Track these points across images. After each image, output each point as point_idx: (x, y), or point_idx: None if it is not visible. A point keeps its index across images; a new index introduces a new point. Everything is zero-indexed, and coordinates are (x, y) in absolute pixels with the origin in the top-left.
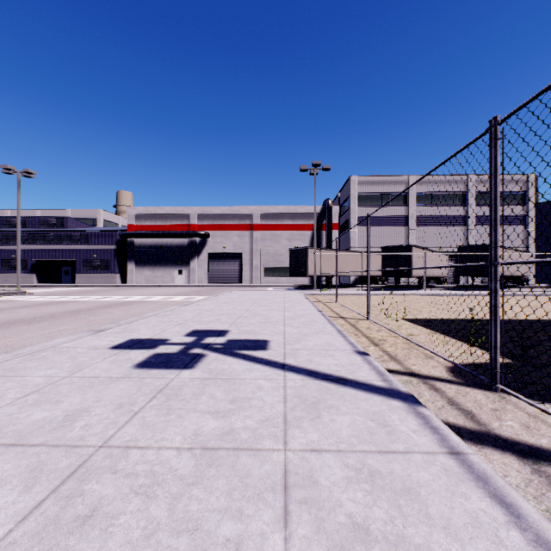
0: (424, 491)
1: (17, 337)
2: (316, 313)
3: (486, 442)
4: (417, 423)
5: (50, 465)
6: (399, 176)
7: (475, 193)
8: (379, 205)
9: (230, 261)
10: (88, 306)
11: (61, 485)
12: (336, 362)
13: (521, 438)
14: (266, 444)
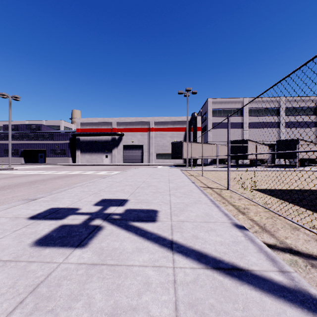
0: None
1: None
2: (191, 185)
3: None
4: None
5: None
6: (237, 98)
7: (285, 108)
8: (225, 116)
9: (136, 150)
10: (44, 177)
11: None
12: (220, 240)
13: None
14: None
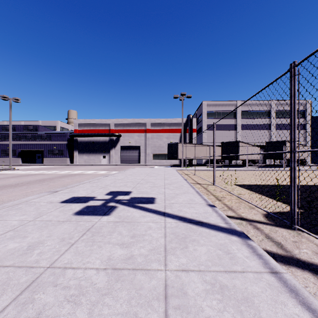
0: (257, 300)
1: (6, 195)
2: (183, 181)
3: (292, 264)
4: (248, 251)
5: (14, 280)
6: (231, 101)
7: (275, 111)
8: (219, 118)
9: (133, 150)
10: (50, 176)
11: (20, 294)
12: (196, 211)
13: (313, 261)
14: (153, 266)
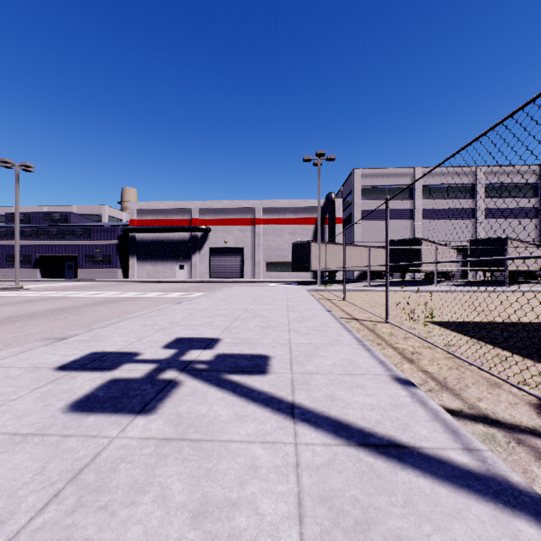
0: None
1: None
2: (325, 314)
3: None
4: None
5: None
6: (404, 168)
7: (484, 185)
8: (383, 198)
9: (231, 256)
10: (77, 303)
11: None
12: (371, 402)
13: None
14: None
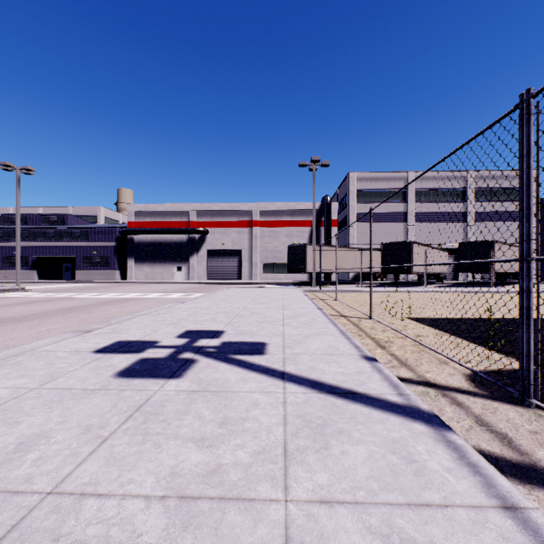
0: None
1: (2, 338)
2: (316, 312)
3: (536, 481)
4: (451, 457)
5: None
6: (398, 172)
7: (475, 189)
8: (378, 201)
9: (229, 257)
10: (83, 303)
11: None
12: (342, 370)
13: None
14: (261, 491)
